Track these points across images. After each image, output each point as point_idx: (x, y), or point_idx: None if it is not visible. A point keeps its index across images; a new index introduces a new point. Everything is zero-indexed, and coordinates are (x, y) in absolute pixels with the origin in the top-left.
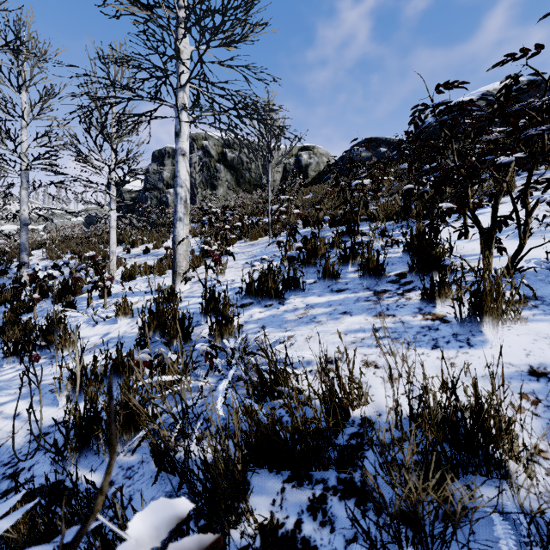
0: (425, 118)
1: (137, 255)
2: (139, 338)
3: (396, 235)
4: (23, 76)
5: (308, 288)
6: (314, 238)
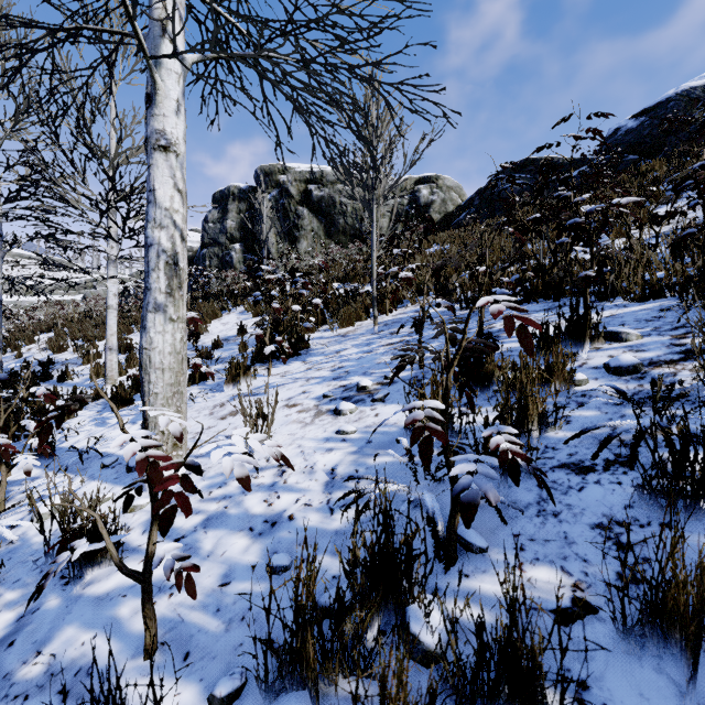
0: None
1: None
2: None
3: None
4: None
5: (568, 670)
6: (492, 350)
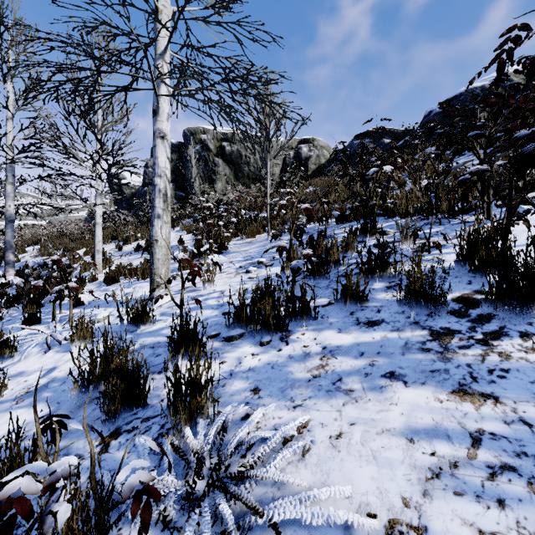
0: (470, 83)
1: (129, 253)
2: (47, 420)
3: (428, 234)
4: (9, 65)
5: (321, 313)
6: (323, 238)
